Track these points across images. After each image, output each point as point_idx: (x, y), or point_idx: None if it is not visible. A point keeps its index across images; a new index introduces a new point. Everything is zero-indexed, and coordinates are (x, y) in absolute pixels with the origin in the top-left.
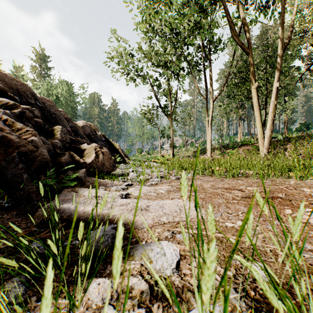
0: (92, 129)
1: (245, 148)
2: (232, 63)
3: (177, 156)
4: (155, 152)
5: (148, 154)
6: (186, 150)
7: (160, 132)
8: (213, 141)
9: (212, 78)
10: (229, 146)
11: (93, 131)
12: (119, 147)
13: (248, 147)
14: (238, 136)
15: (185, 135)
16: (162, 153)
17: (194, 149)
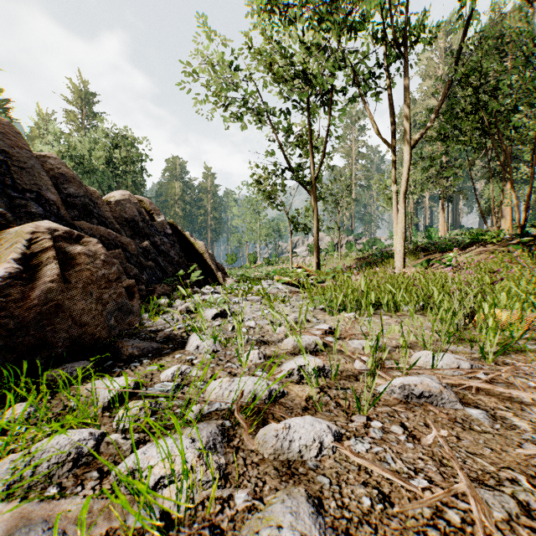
0: (142, 210)
1: (483, 251)
2: (457, 59)
3: (323, 267)
4: (280, 260)
5: (268, 265)
6: (340, 257)
7: (292, 219)
8: (388, 239)
9: (408, 97)
10: (437, 248)
11: (145, 213)
12: (205, 250)
13: (488, 248)
14: (439, 229)
15: (338, 227)
16: (293, 262)
17: (357, 255)
